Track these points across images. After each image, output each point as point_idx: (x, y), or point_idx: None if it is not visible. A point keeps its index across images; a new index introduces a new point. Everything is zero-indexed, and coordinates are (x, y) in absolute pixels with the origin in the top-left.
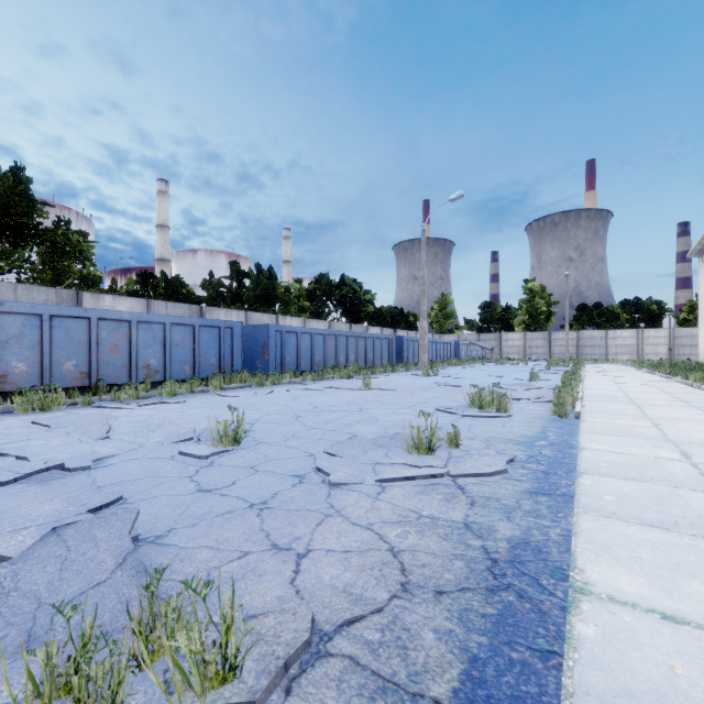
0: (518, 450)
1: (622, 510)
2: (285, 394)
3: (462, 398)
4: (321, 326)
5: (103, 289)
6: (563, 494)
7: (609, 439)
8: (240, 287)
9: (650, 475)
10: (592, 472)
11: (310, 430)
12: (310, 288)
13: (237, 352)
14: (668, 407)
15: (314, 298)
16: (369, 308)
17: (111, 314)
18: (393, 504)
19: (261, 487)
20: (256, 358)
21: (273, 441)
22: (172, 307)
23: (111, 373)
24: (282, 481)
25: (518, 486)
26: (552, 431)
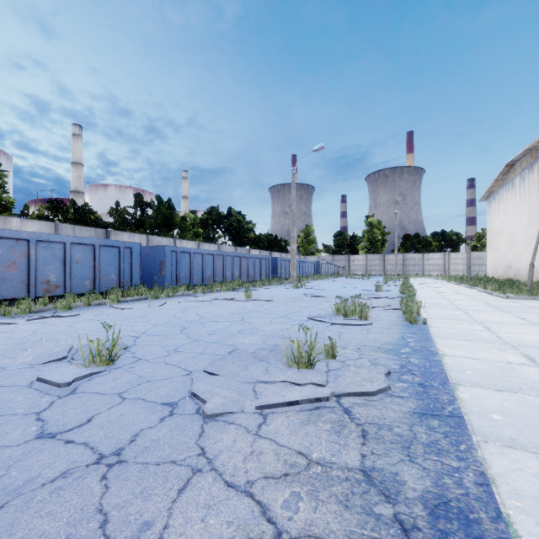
0: (389, 359)
1: (519, 435)
2: (176, 305)
3: (328, 307)
4: (212, 248)
5: (15, 214)
6: (452, 414)
7: (460, 344)
8: (143, 215)
9: (516, 384)
10: (464, 382)
11: (193, 343)
12: (203, 218)
13: (135, 269)
14: (486, 312)
15: (206, 226)
16: (250, 235)
17: (8, 232)
18: (276, 443)
19: (121, 426)
20: (154, 274)
21: (152, 357)
22: (79, 230)
23: (8, 288)
24: (149, 413)
25: (404, 406)
26: (410, 337)
